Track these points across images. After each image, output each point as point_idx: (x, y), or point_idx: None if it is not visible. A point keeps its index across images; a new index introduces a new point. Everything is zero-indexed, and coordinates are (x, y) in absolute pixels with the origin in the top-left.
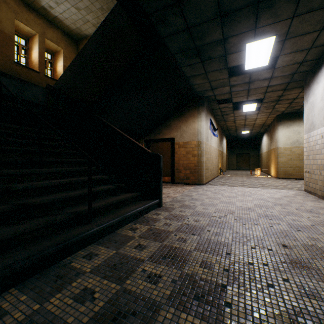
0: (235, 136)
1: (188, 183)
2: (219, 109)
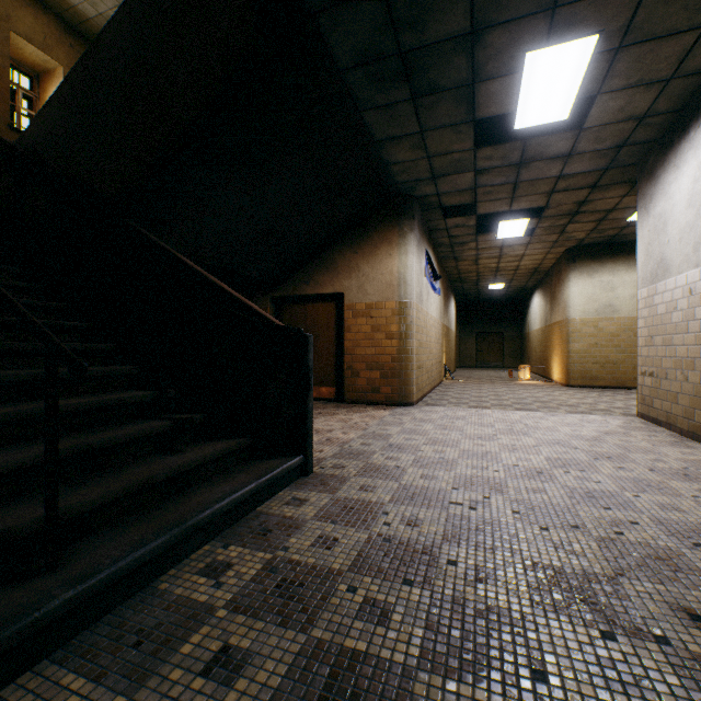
0: (474, 296)
1: (376, 400)
2: (447, 229)
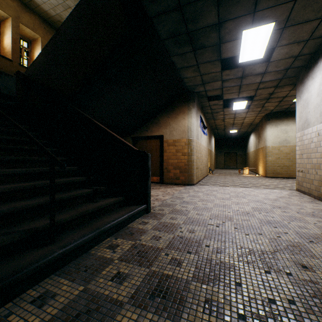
0: (223, 136)
1: (177, 183)
2: (210, 106)
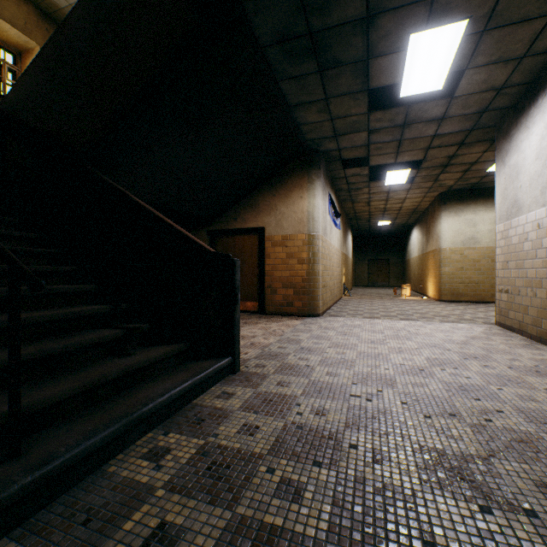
0: (367, 231)
1: (290, 312)
2: (346, 177)
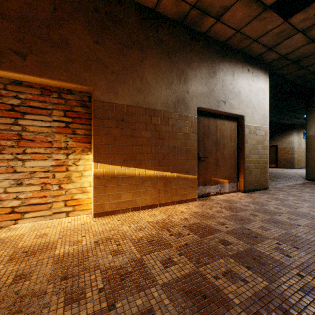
0: None
1: (285, 167)
2: None
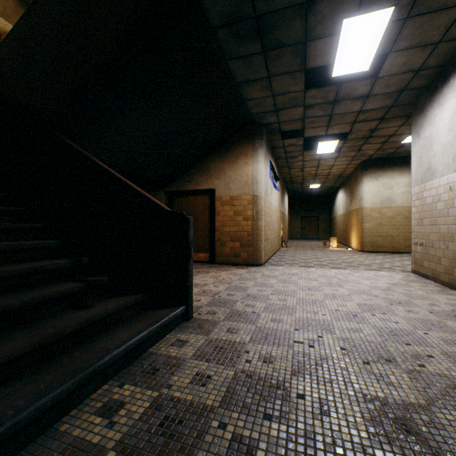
0: (300, 192)
1: (237, 262)
2: (284, 147)
